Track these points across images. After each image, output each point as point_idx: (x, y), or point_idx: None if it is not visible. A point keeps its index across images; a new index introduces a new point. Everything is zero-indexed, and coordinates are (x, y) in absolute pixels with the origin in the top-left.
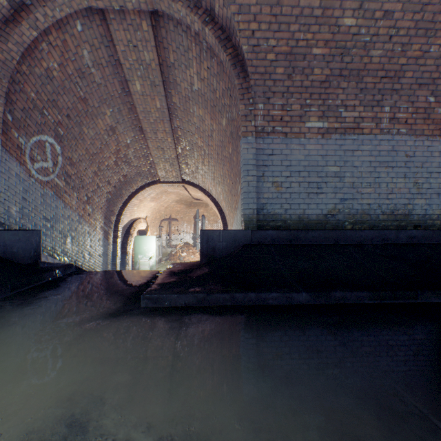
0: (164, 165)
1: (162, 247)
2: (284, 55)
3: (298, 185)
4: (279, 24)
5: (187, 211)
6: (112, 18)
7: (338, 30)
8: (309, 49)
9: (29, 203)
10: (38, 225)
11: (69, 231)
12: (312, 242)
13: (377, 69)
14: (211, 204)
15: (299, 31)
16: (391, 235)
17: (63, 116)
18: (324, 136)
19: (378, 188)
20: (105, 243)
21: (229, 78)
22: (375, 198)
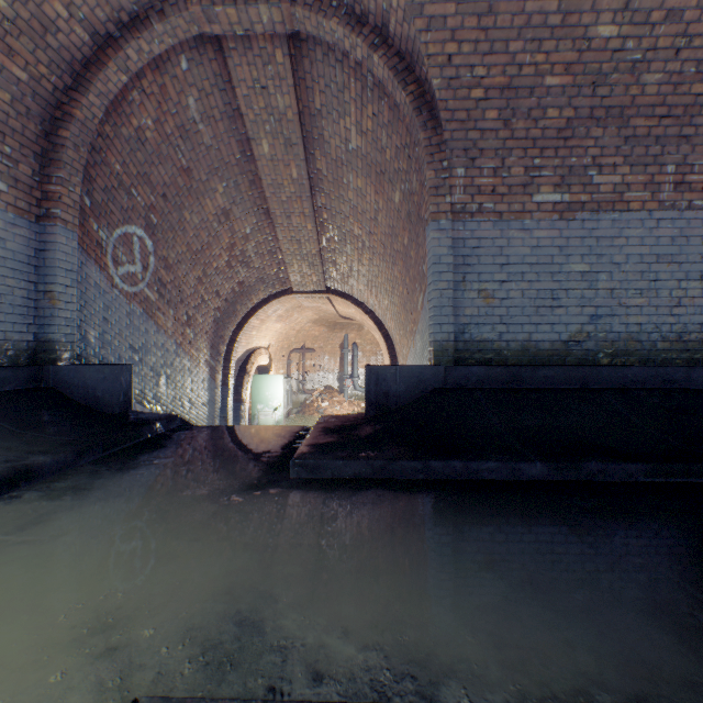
0: (299, 266)
1: (292, 392)
2: (498, 90)
3: (519, 294)
4: (491, 42)
5: (329, 336)
6: (232, 48)
7: (588, 46)
8: (539, 79)
9: (112, 326)
10: (123, 358)
11: (164, 367)
12: (544, 385)
13: (653, 104)
14: (368, 325)
15: (523, 51)
16: (678, 374)
17: (157, 197)
18: (563, 216)
19: (655, 298)
20: (211, 386)
21: (407, 130)
22: (650, 315)
